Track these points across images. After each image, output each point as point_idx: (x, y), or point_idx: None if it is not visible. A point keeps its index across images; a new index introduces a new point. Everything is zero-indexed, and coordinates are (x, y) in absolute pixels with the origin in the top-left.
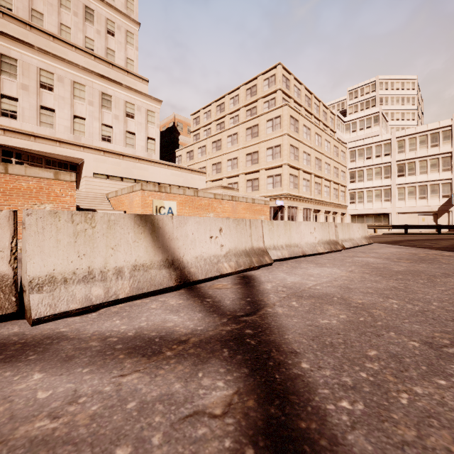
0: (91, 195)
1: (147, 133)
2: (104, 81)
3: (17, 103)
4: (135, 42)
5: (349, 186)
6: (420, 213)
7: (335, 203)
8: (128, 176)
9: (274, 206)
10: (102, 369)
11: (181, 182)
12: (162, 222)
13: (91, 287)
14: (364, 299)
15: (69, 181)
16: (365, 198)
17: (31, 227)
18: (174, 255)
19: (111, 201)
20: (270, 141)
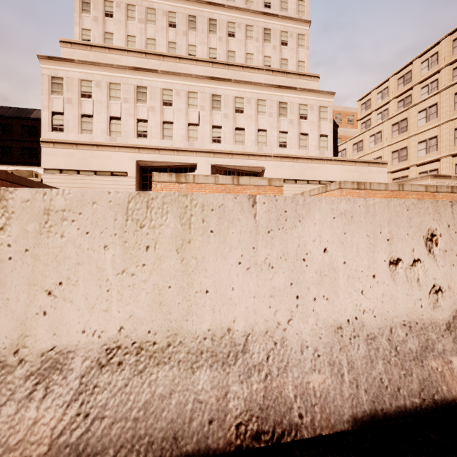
0: None
1: (320, 130)
2: (281, 91)
3: (221, 130)
4: (305, 43)
5: None
6: None
7: None
8: (301, 178)
9: None
10: None
11: (355, 178)
12: None
13: None
14: None
15: (279, 187)
16: None
17: None
18: None
19: None
20: None
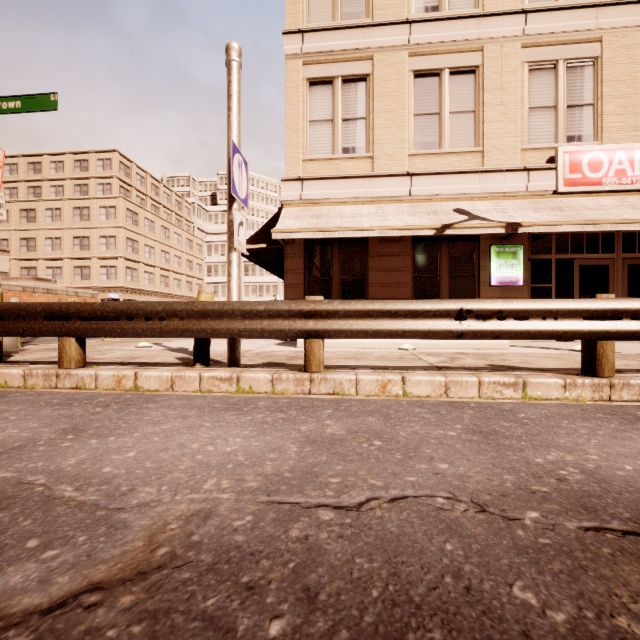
0: None
1: None
2: None
3: None
4: None
5: (206, 280)
6: None
7: (188, 296)
8: None
9: (108, 298)
10: None
11: None
12: None
13: None
14: None
15: None
16: (220, 293)
17: None
18: None
19: None
20: (104, 229)
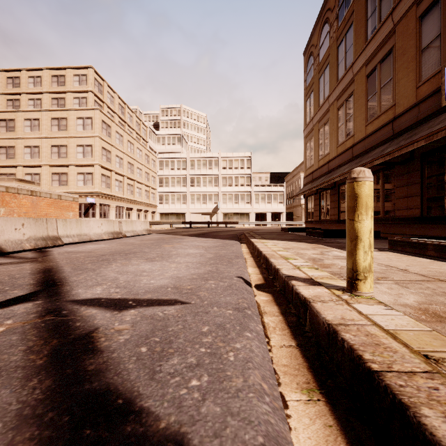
0: None
1: None
2: None
3: None
4: None
5: (158, 190)
6: (203, 213)
7: (146, 202)
8: None
9: (85, 202)
10: None
11: None
12: None
13: None
14: (99, 251)
15: None
16: (170, 200)
17: None
18: None
19: None
20: (81, 139)
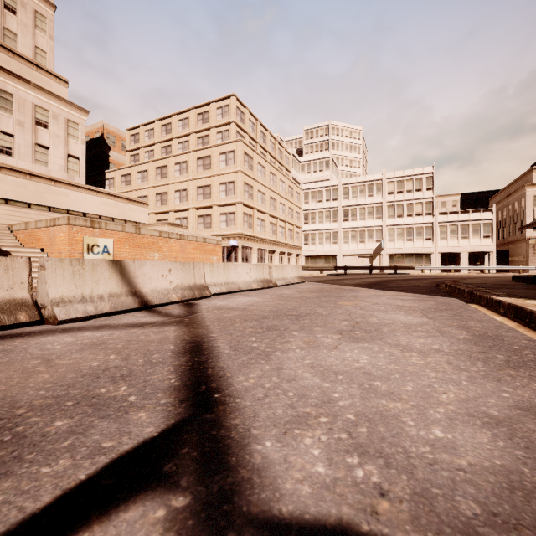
0: None
1: (68, 149)
2: (1, 74)
3: None
4: (48, 29)
5: (303, 228)
6: (360, 255)
7: (290, 244)
8: (38, 203)
9: (227, 245)
10: (118, 330)
11: (115, 214)
12: (127, 265)
13: (86, 306)
14: (255, 308)
15: None
16: (317, 240)
17: (49, 268)
18: (136, 287)
19: (17, 235)
20: (224, 176)
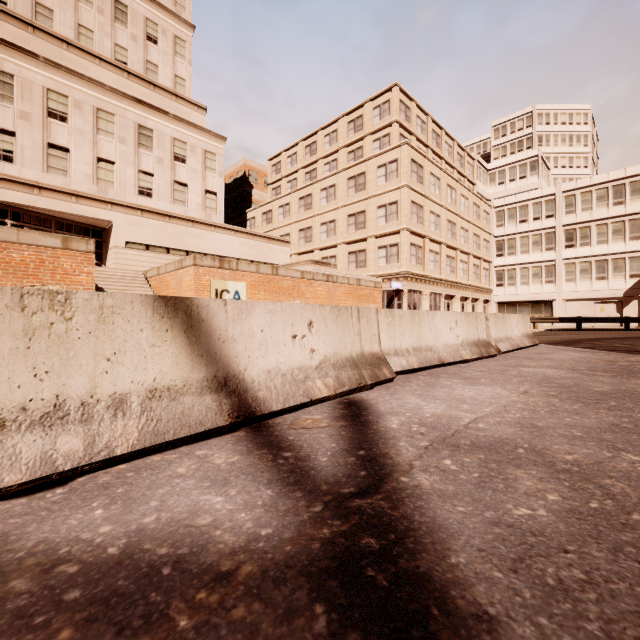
0: (122, 273)
1: (205, 184)
2: (142, 109)
3: (13, 140)
4: (187, 54)
5: (495, 262)
6: (597, 300)
7: (475, 285)
8: (176, 247)
9: (388, 289)
10: None
11: (254, 256)
12: (206, 310)
13: (58, 436)
14: (576, 453)
15: (86, 252)
16: (518, 279)
17: None
18: (228, 368)
19: (150, 283)
20: (383, 196)
